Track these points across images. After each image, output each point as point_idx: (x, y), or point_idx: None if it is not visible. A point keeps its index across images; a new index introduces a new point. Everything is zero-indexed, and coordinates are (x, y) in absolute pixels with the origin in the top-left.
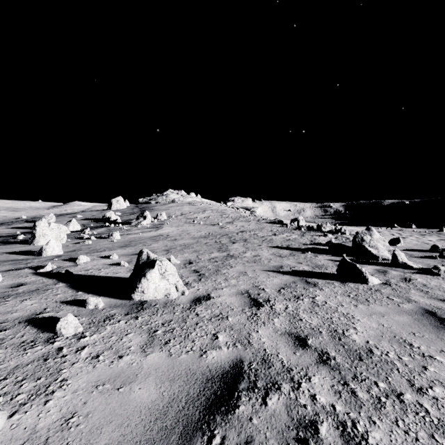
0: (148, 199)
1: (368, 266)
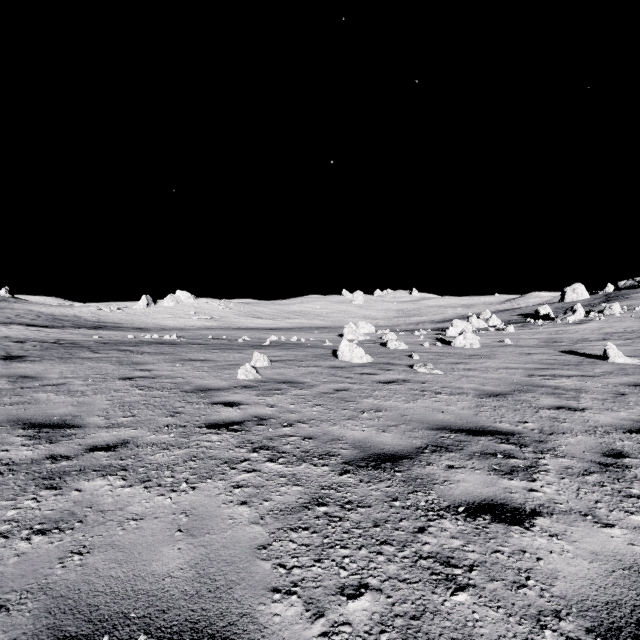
0: (635, 280)
1: None
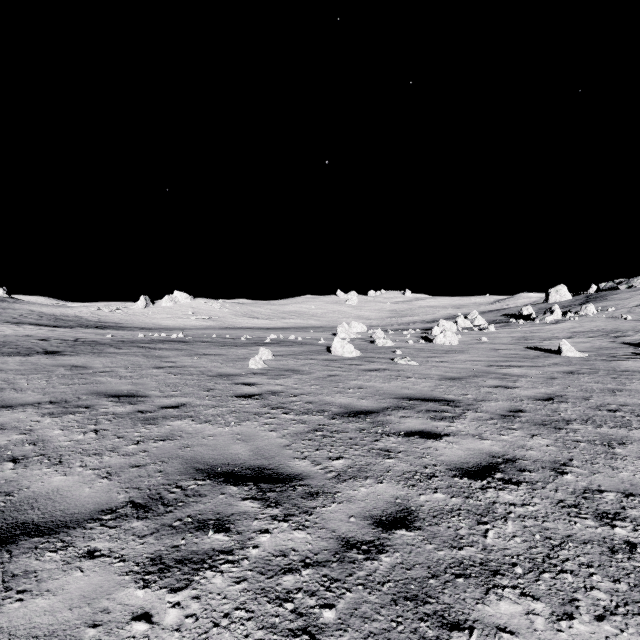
0: (615, 282)
1: None
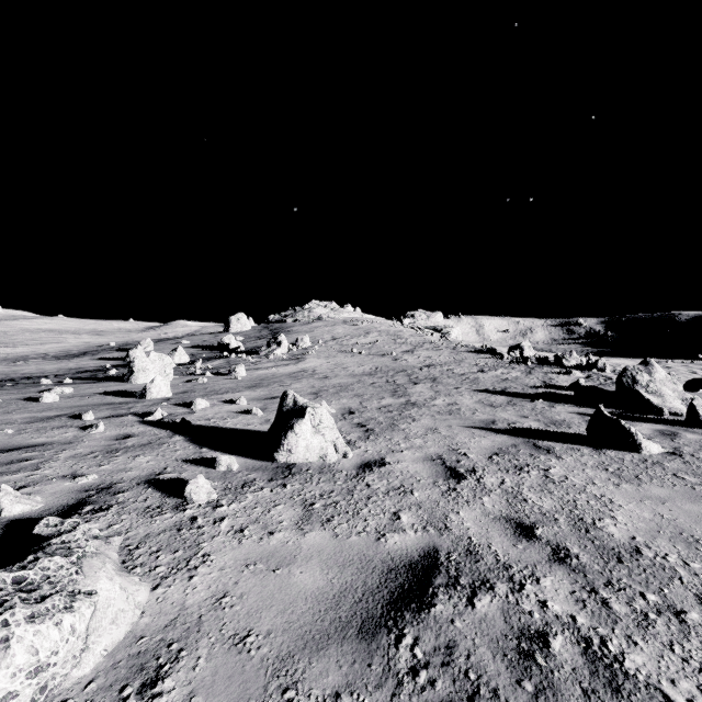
0: (282, 315)
1: (644, 425)
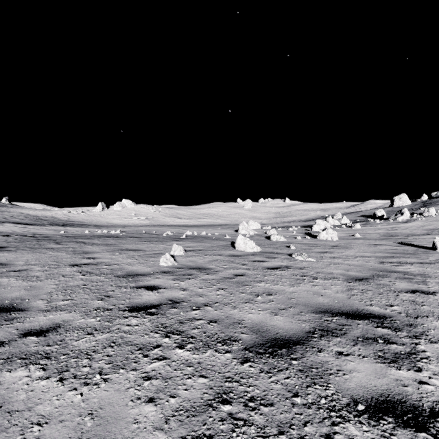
0: None
1: None
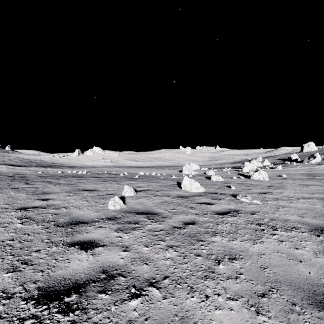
0: None
1: None
